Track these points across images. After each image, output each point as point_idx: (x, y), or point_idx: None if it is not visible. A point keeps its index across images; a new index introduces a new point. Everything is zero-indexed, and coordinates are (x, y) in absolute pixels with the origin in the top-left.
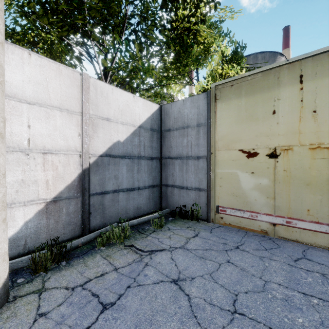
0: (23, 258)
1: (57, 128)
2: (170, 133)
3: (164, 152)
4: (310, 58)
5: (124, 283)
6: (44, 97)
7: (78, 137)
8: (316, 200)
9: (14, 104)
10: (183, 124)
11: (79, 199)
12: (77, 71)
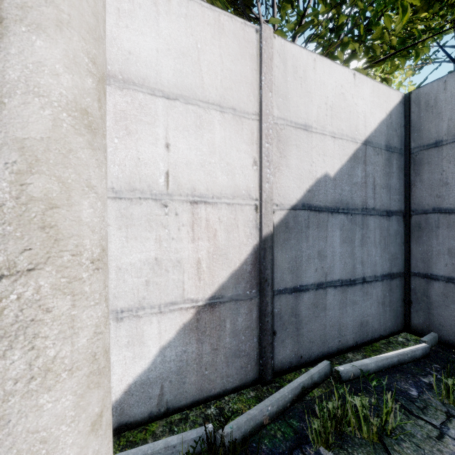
0: (157, 449)
1: (215, 149)
2: (442, 152)
3: (419, 198)
4: None
5: None
6: (194, 83)
7: (253, 168)
8: None
9: (142, 100)
10: None
11: (255, 302)
12: (250, 24)
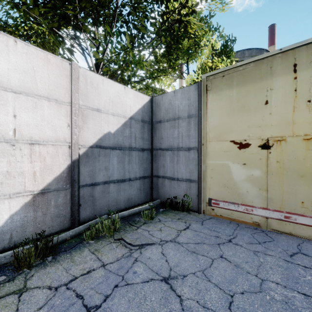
0: (7, 254)
1: (45, 118)
2: (161, 125)
3: (155, 143)
4: (305, 47)
5: (112, 282)
6: (32, 86)
7: (68, 128)
8: (311, 192)
9: None
10: (174, 115)
11: (69, 191)
12: (66, 60)
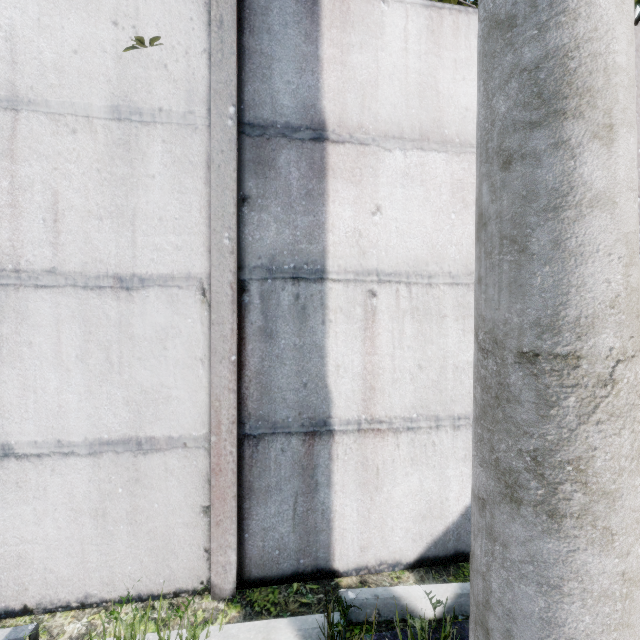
0: None
1: None
2: None
3: None
4: None
5: None
6: None
7: None
8: None
9: None
10: None
11: None
12: None
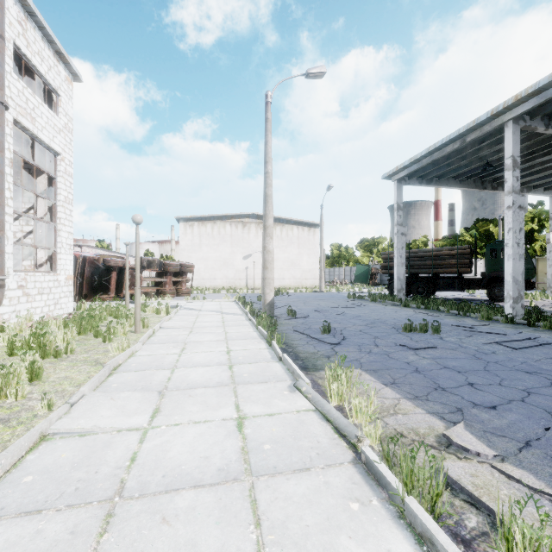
0: None
1: None
2: None
3: None
4: None
5: None
6: None
7: None
8: None
9: None
10: None
11: None
12: None
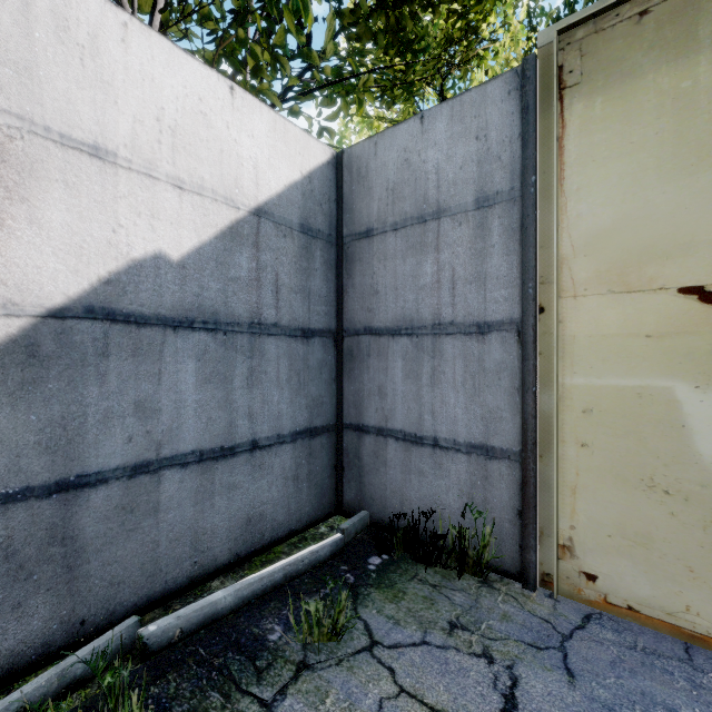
0: None
1: None
2: (373, 245)
3: (351, 312)
4: None
5: None
6: None
7: None
8: None
9: None
10: (420, 205)
11: None
12: None
